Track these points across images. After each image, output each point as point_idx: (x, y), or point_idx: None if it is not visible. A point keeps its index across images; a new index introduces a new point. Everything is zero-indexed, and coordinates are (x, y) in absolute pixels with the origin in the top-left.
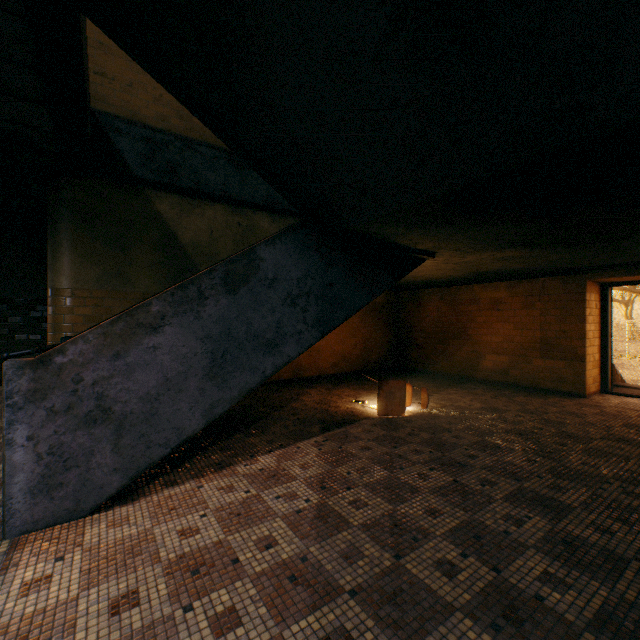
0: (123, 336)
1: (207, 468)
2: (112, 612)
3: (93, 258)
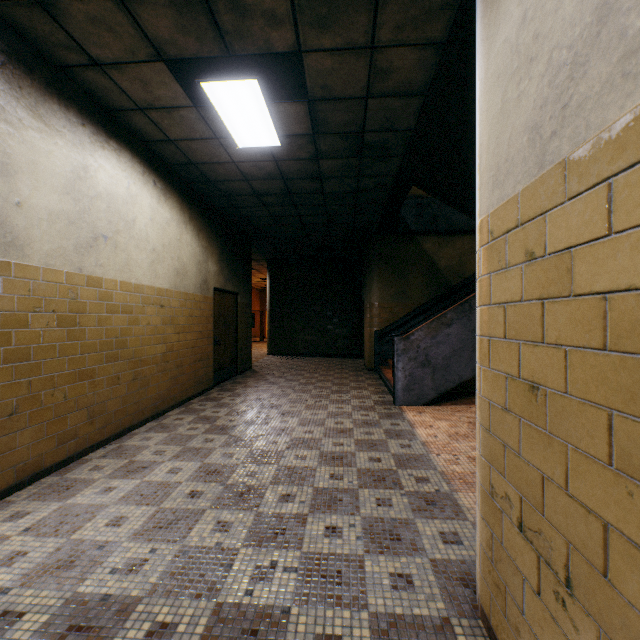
0: (435, 328)
1: (471, 403)
2: (449, 426)
3: (389, 284)
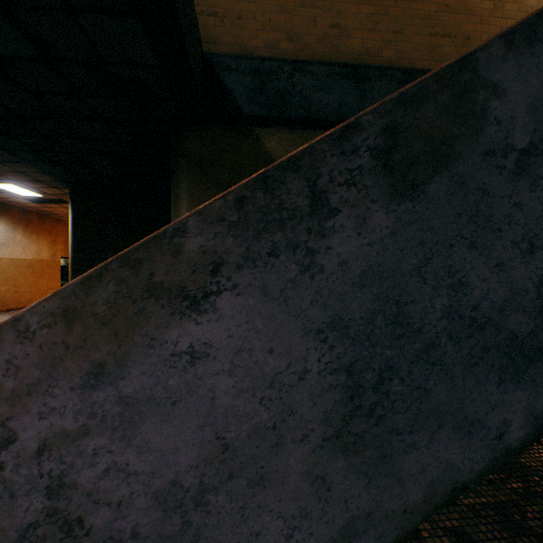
0: (112, 320)
1: None
2: None
3: None
